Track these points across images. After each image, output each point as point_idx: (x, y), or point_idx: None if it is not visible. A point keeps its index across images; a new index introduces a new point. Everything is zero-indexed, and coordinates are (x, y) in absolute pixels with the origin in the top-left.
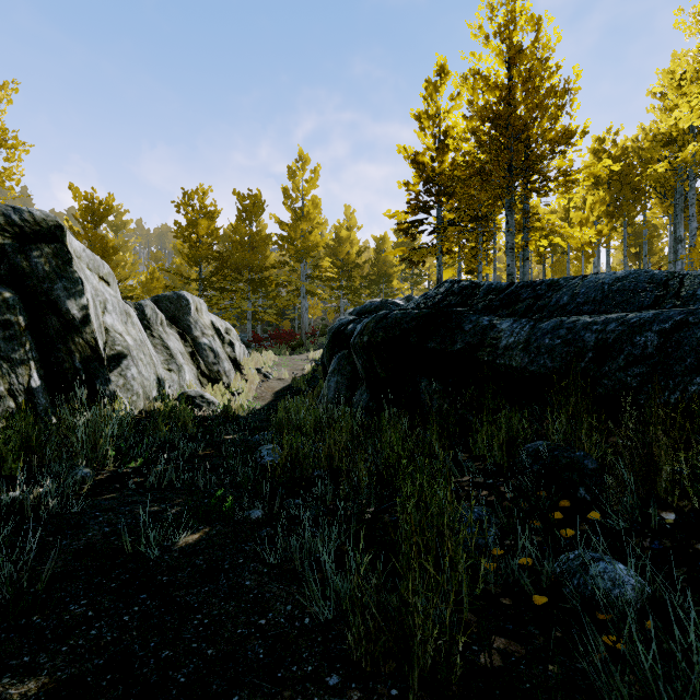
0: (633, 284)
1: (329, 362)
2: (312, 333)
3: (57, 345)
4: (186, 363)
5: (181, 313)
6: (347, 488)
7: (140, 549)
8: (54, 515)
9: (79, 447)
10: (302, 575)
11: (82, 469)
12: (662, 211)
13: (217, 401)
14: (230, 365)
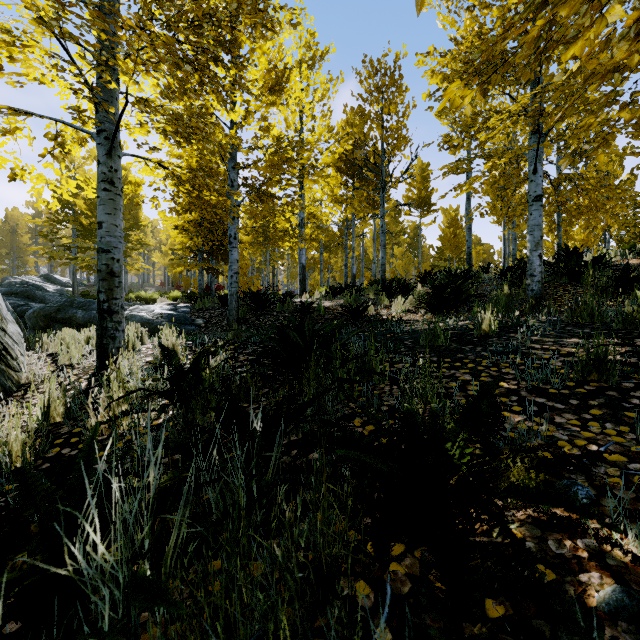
0: None
1: None
2: None
3: None
4: None
5: None
6: None
7: None
8: None
9: None
10: None
11: None
12: None
13: None
14: None
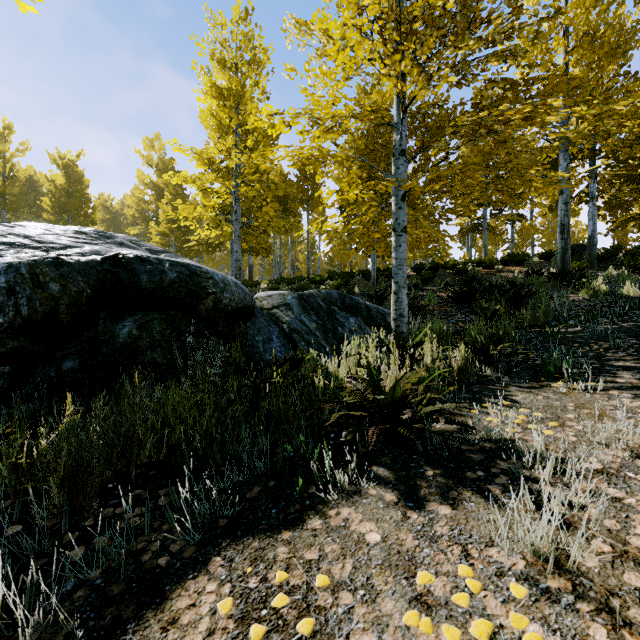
0: None
1: None
2: None
3: None
4: None
5: None
6: None
7: None
8: None
9: None
10: None
11: None
12: None
13: None
14: None
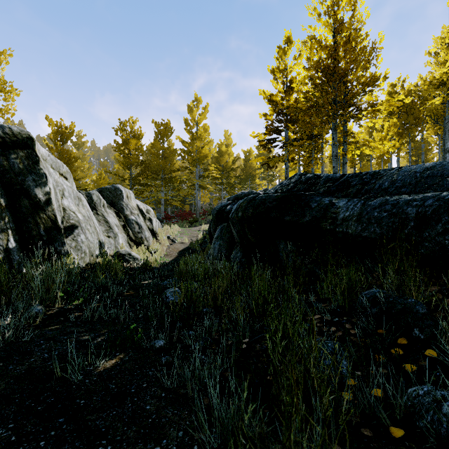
0: (440, 172)
1: (214, 231)
2: (203, 213)
3: (27, 218)
4: (120, 232)
5: (116, 199)
6: (227, 323)
7: (65, 376)
8: (8, 343)
9: (36, 291)
10: (192, 400)
11: (35, 307)
12: (433, 132)
13: (139, 257)
14: (149, 234)
